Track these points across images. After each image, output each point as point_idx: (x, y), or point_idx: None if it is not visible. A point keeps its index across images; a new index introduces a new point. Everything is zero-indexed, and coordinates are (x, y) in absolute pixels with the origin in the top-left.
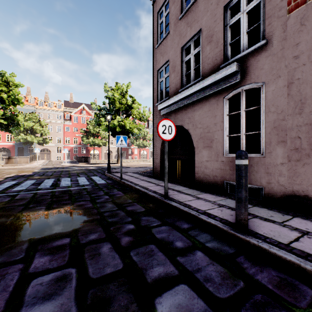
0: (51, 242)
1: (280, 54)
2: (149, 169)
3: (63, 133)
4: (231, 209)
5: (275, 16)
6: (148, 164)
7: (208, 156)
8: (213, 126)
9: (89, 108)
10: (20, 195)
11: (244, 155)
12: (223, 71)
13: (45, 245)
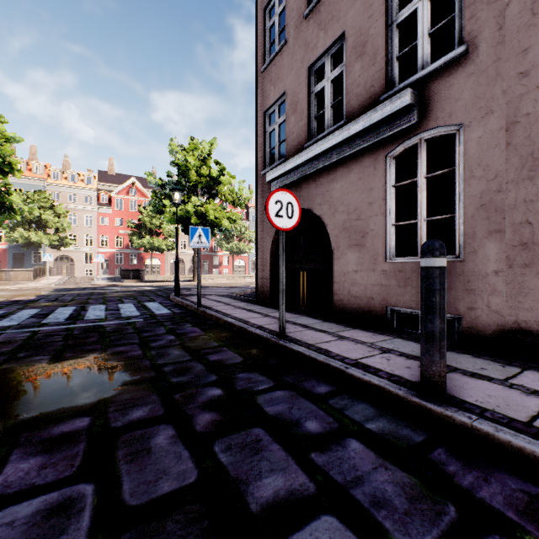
0: (50, 426)
1: (493, 71)
2: (249, 291)
3: (97, 228)
4: (405, 357)
5: (483, 2)
6: (248, 282)
7: (357, 263)
8: (367, 208)
9: (144, 185)
10: (5, 335)
11: (440, 248)
12: (385, 105)
13: (36, 433)
